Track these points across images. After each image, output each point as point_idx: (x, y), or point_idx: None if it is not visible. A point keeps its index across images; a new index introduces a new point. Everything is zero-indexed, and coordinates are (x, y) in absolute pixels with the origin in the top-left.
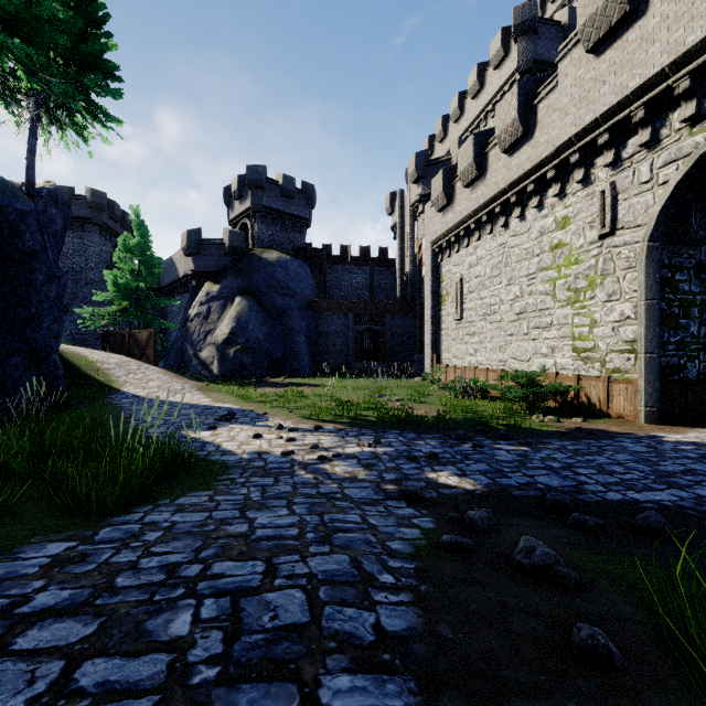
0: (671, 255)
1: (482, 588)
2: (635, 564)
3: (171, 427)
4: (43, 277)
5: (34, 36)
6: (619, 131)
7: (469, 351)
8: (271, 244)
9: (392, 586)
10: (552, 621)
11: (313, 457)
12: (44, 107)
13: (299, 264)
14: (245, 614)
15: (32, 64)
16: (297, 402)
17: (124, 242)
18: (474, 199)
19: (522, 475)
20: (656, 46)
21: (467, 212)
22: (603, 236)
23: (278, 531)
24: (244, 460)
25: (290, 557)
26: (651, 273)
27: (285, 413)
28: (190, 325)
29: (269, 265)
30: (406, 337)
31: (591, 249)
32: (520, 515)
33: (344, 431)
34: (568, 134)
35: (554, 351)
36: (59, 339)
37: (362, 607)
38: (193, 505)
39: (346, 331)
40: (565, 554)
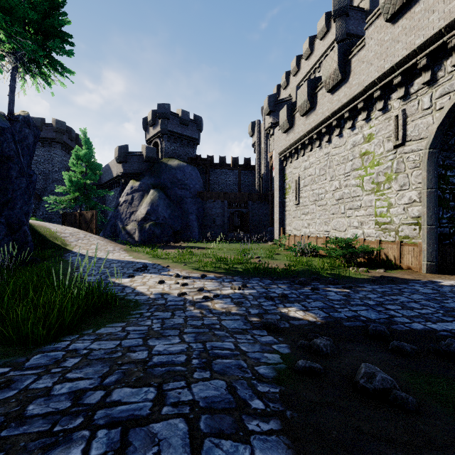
0: (444, 158)
1: (337, 412)
2: (452, 385)
3: (103, 275)
4: (16, 173)
5: (13, 13)
6: (408, 75)
7: (304, 225)
8: (174, 155)
9: (262, 412)
10: (405, 449)
11: (200, 297)
12: (21, 61)
13: (192, 168)
14: (131, 450)
15: (10, 30)
16: (190, 258)
17: (76, 153)
18: (308, 123)
19: (348, 310)
20: (435, 15)
21: (303, 132)
22: (397, 146)
23: (170, 357)
24: (151, 299)
25: (177, 383)
26: (431, 170)
27: (181, 266)
28: (120, 208)
29: (172, 169)
30: (262, 216)
31: (388, 155)
32: (351, 341)
33: (221, 279)
34: (373, 77)
35: (362, 224)
36: (28, 216)
37: (237, 438)
38: (109, 335)
39: (223, 212)
40: (394, 376)
